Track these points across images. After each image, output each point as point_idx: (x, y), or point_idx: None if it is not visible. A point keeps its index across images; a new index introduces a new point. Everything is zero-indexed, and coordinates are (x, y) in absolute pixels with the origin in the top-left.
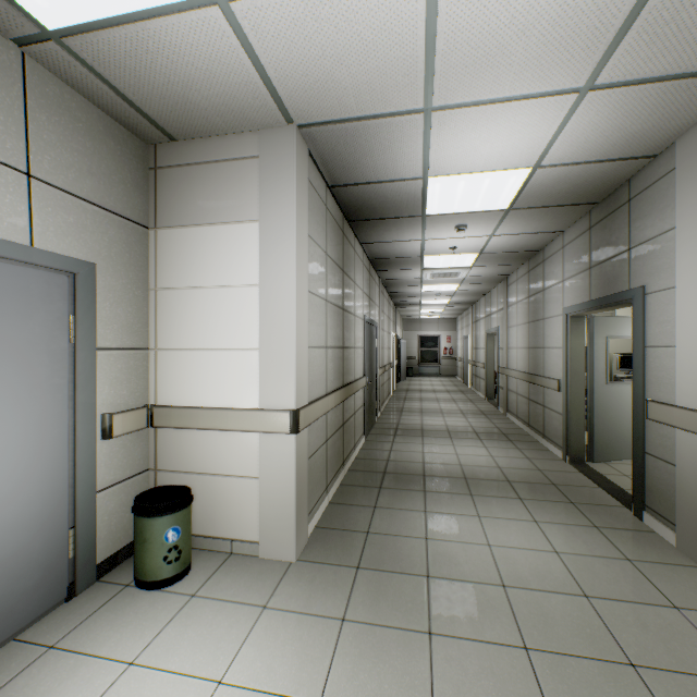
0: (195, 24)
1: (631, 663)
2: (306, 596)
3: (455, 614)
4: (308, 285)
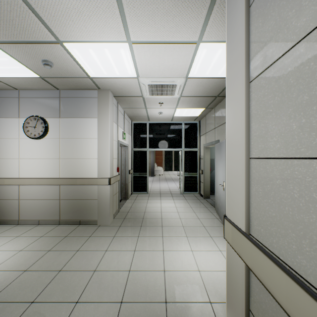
0: (215, 37)
1: (33, 302)
2: (193, 314)
3: (102, 316)
4: (263, 63)
